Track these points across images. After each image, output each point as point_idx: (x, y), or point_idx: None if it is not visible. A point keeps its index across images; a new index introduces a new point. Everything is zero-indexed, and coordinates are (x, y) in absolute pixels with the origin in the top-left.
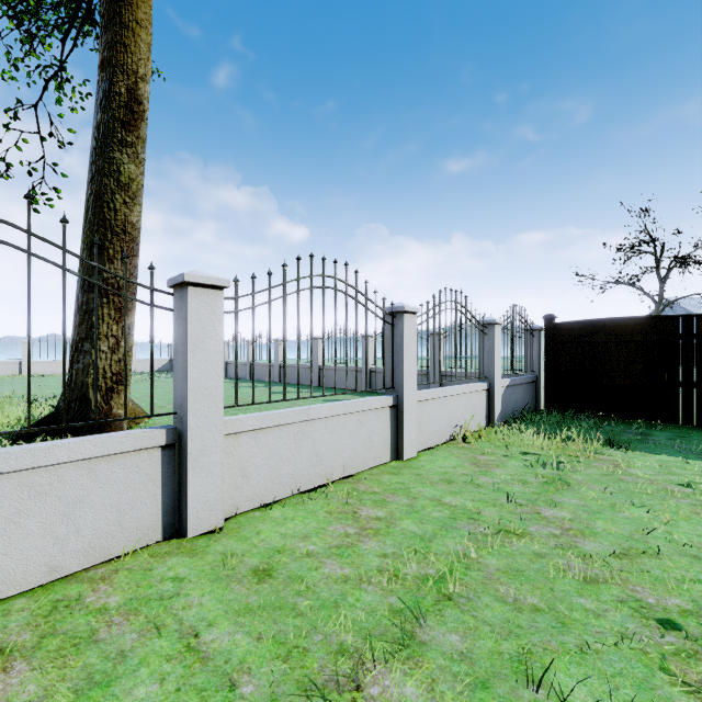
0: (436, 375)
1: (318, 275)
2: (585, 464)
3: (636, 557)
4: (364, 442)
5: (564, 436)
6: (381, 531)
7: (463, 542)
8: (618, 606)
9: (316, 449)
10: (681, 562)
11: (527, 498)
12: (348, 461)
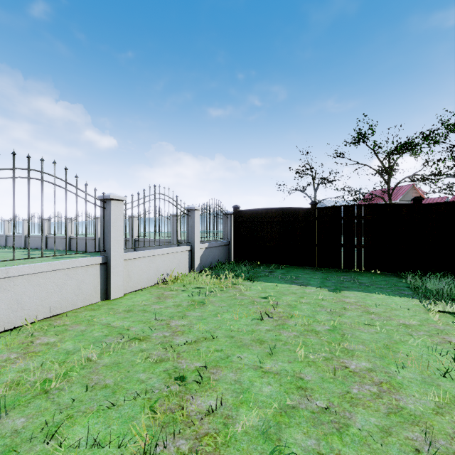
0: (175, 242)
1: (21, 169)
2: (225, 291)
3: (200, 342)
4: (73, 290)
5: (221, 275)
6: (39, 353)
7: (97, 350)
8: (161, 374)
9: (17, 298)
10: (222, 341)
11: (169, 315)
12: (55, 304)
